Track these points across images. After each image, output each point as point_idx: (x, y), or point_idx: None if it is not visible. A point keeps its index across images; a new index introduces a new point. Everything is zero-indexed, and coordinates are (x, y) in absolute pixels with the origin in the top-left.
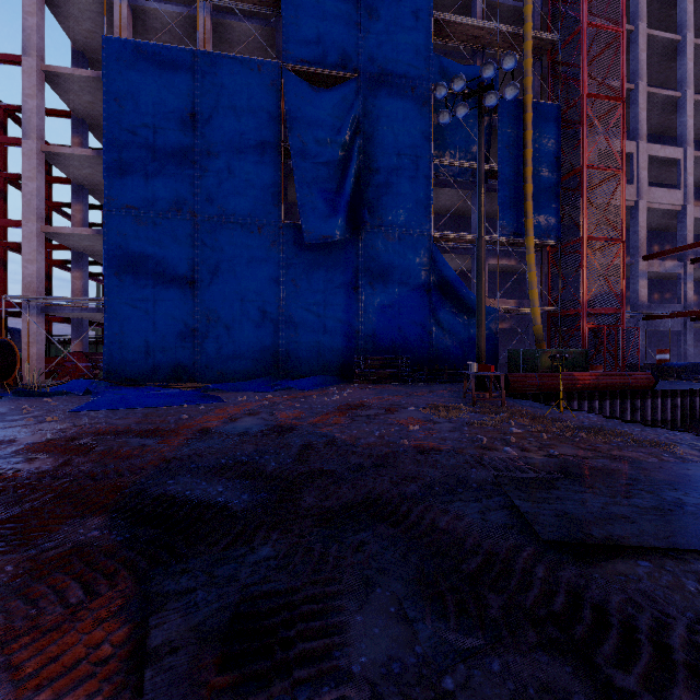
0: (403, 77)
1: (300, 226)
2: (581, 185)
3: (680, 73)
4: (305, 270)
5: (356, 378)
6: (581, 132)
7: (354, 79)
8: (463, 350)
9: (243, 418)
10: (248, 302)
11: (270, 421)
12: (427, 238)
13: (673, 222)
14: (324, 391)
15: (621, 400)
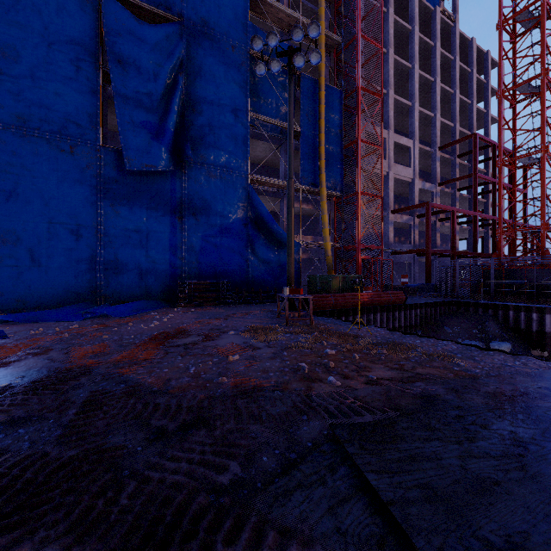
0: (224, 34)
1: (120, 152)
2: (357, 153)
3: (411, 90)
4: (127, 196)
5: (179, 302)
6: (357, 114)
7: (178, 22)
8: (274, 275)
9: (20, 360)
10: (58, 224)
11: (58, 363)
12: (244, 179)
13: (406, 190)
14: (144, 316)
15: (386, 313)
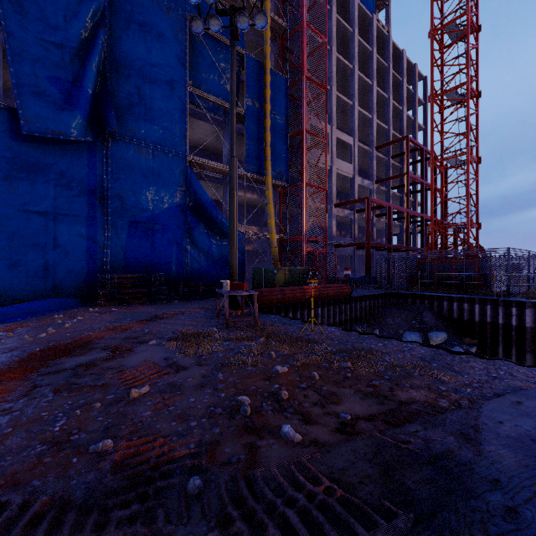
0: None
1: (16, 112)
2: (302, 143)
3: (352, 90)
4: (26, 168)
5: (99, 300)
6: (302, 104)
7: None
8: (216, 268)
9: None
10: None
11: None
12: (182, 160)
13: (347, 186)
14: (40, 320)
15: (333, 306)
